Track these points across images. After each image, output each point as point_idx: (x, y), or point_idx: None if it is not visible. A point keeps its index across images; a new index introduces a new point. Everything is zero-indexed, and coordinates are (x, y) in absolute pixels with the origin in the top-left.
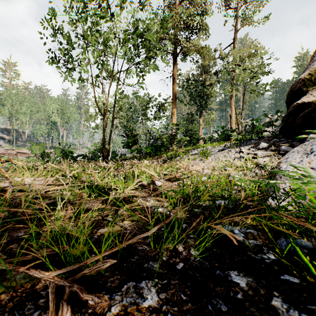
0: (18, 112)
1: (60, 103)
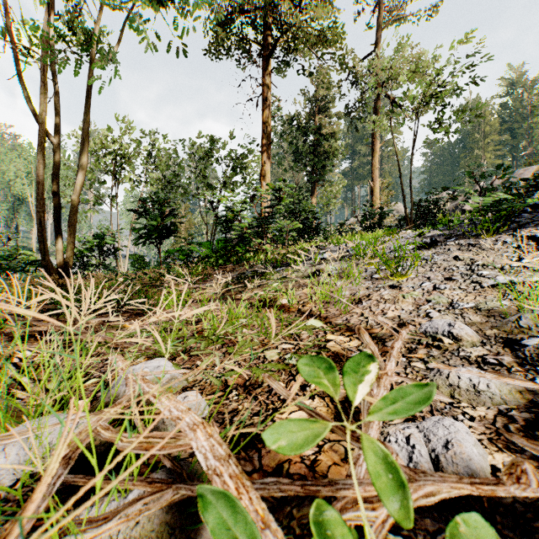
0: None
1: (36, 160)
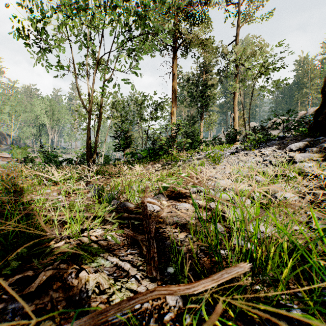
0: (1, 113)
1: (50, 104)
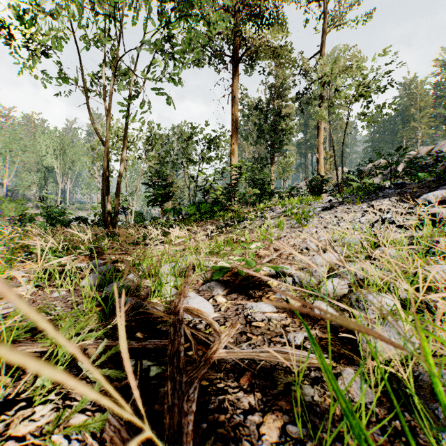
0: None
1: (60, 140)
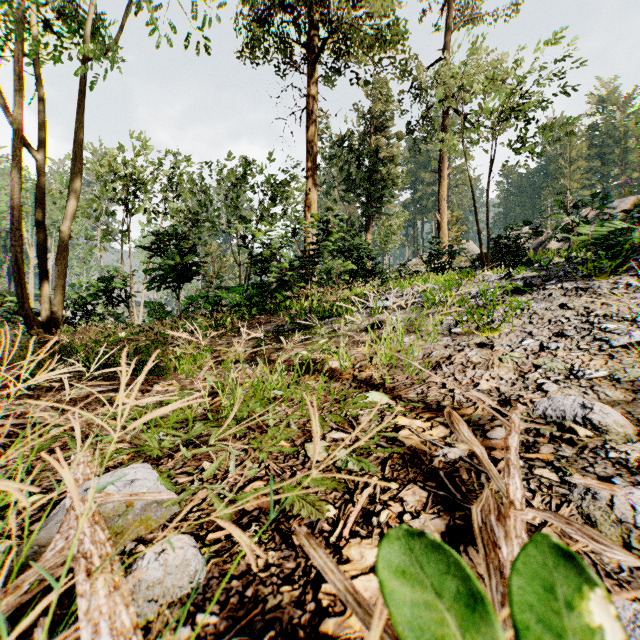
0: None
1: (33, 187)
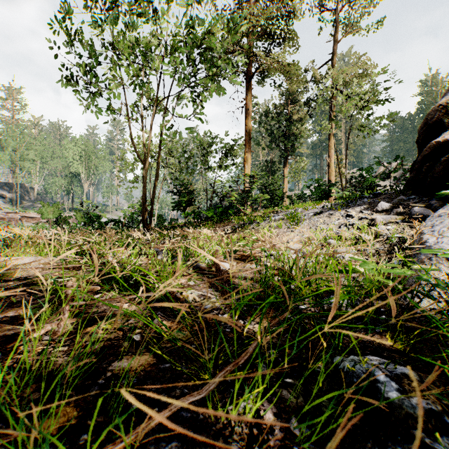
0: (23, 159)
1: (85, 147)
